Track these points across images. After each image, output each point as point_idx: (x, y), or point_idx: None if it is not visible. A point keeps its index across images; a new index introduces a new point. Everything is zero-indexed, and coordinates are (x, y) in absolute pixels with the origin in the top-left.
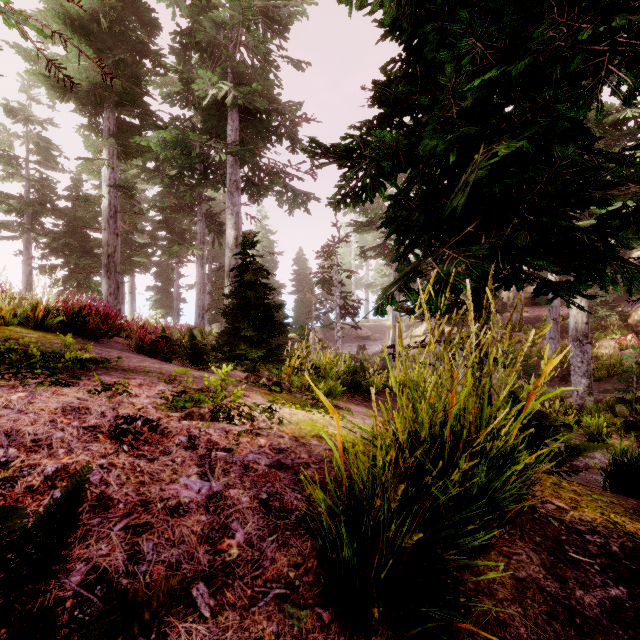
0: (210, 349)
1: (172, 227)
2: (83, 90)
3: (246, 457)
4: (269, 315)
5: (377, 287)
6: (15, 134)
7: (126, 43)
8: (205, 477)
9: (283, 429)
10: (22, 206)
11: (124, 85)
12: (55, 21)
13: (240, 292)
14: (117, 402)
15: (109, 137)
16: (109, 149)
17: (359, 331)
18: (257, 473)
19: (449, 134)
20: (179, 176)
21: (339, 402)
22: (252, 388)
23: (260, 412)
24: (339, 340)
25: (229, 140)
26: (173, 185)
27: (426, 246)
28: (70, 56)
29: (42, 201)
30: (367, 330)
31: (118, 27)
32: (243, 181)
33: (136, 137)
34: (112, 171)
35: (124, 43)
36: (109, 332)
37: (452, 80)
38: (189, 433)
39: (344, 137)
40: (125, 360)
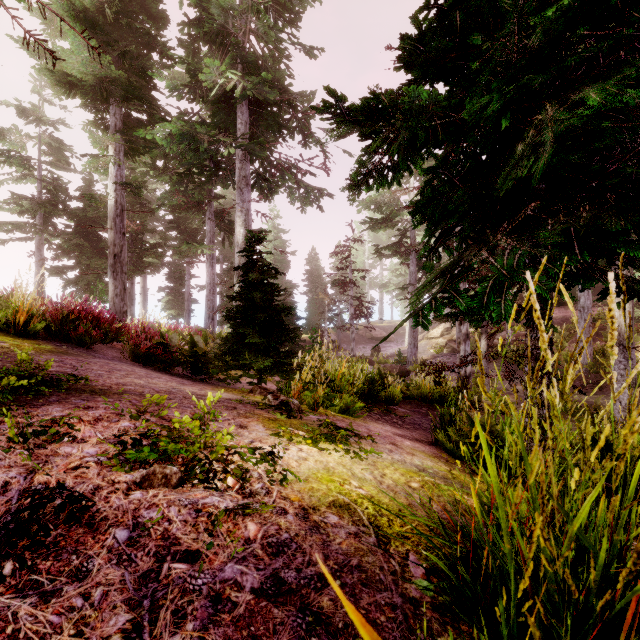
0: (213, 356)
1: (183, 227)
2: (89, 84)
3: (220, 573)
4: (277, 319)
5: (392, 287)
6: (27, 135)
7: (132, 35)
8: (136, 638)
9: (287, 493)
10: (34, 207)
11: (131, 79)
12: (60, 14)
13: (245, 293)
14: (46, 456)
15: (115, 133)
16: (115, 145)
17: (373, 332)
18: (235, 614)
19: (507, 86)
20: (188, 173)
21: (357, 420)
22: (253, 411)
23: (256, 462)
24: (353, 342)
25: (238, 134)
26: (182, 183)
27: (461, 238)
28: (73, 47)
29: (54, 202)
30: (381, 331)
31: (124, 19)
32: (253, 177)
33: (140, 130)
34: (118, 168)
35: (130, 35)
36: (101, 338)
37: (519, 3)
38: (135, 520)
39: (367, 98)
40: (104, 376)
